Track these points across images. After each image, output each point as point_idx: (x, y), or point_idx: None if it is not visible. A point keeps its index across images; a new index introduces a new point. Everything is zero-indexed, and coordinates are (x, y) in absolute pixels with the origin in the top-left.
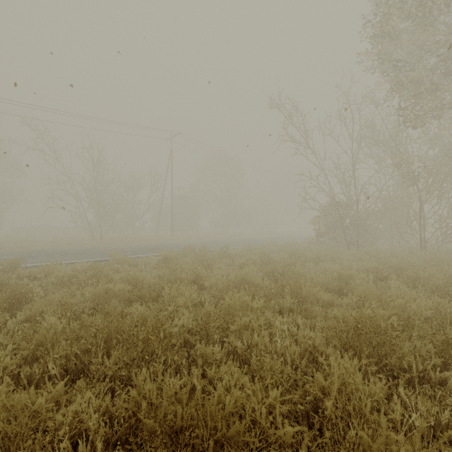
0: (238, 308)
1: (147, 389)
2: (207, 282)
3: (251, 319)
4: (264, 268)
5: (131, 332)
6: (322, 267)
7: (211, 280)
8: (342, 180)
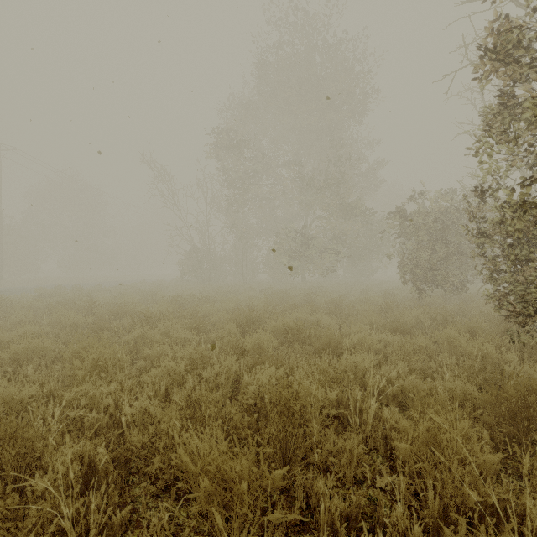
0: (126, 302)
1: (104, 310)
2: (100, 300)
3: (133, 304)
4: (137, 293)
5: (80, 308)
6: (177, 292)
7: (103, 298)
8: (200, 232)
